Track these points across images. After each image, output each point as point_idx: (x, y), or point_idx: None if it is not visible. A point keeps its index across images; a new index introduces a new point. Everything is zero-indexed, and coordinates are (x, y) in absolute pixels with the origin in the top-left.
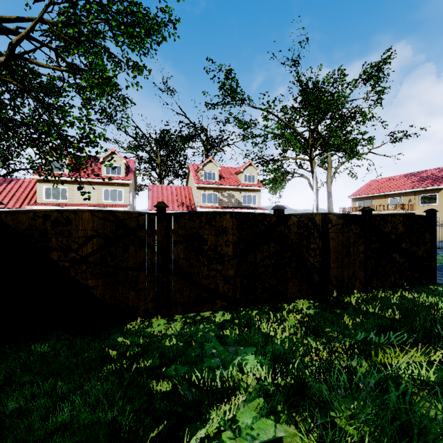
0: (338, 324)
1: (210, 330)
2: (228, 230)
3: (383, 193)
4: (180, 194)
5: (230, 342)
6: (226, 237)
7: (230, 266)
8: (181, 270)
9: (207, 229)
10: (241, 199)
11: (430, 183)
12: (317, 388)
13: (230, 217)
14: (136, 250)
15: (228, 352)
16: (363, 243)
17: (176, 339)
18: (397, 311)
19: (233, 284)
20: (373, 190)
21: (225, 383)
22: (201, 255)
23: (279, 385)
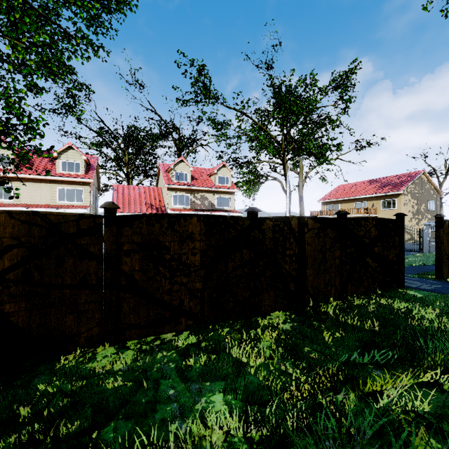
0: (318, 341)
1: (169, 360)
2: (195, 235)
3: (350, 197)
4: (149, 195)
5: (193, 377)
6: (193, 243)
7: (197, 277)
8: (137, 286)
9: (169, 235)
10: (214, 201)
11: (391, 189)
12: (301, 445)
13: (197, 221)
14: (76, 263)
15: (190, 392)
16: (338, 248)
17: (123, 378)
18: (375, 320)
19: (201, 299)
20: (341, 195)
21: (182, 445)
22: (162, 266)
23: (252, 442)
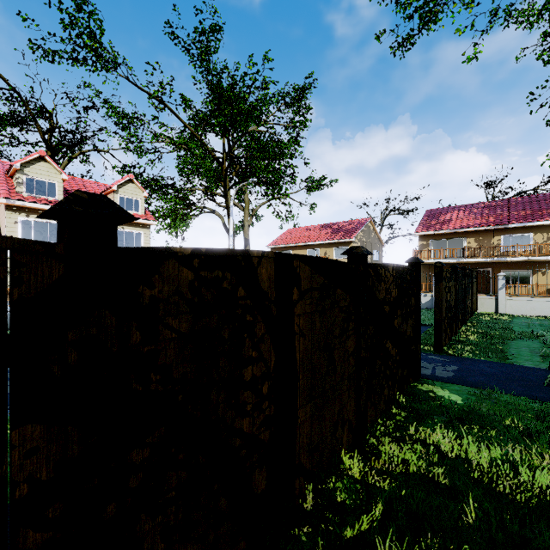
0: None
1: None
2: None
3: (302, 243)
4: None
5: None
6: None
7: None
8: None
9: None
10: None
11: (343, 236)
12: None
13: None
14: None
15: None
16: (353, 331)
17: None
18: None
19: None
20: (292, 240)
21: None
22: None
23: None
